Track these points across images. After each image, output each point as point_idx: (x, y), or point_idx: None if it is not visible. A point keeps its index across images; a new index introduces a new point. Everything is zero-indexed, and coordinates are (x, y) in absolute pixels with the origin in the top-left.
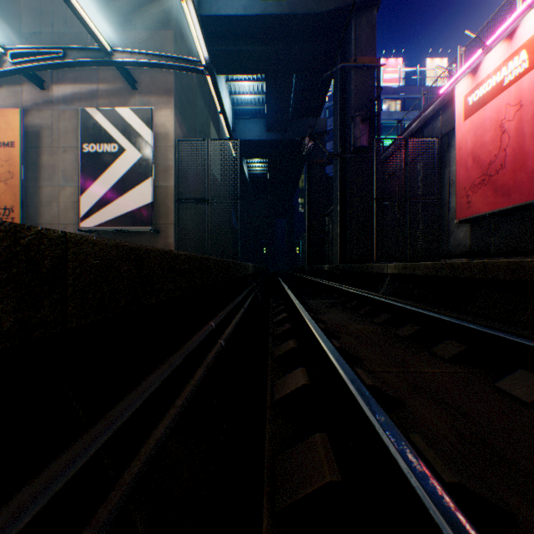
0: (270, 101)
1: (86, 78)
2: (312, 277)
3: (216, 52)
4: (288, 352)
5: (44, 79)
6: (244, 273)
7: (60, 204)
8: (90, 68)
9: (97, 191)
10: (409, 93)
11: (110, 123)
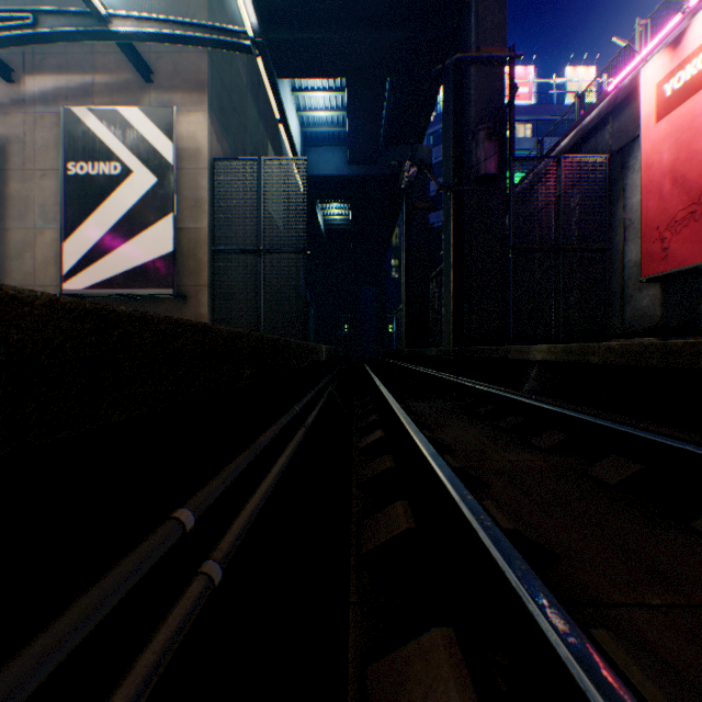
0: (354, 119)
1: (76, 65)
2: (412, 365)
3: (276, 41)
4: (394, 540)
5: (12, 67)
6: (310, 360)
7: (36, 256)
8: (76, 43)
9: (88, 234)
10: (543, 114)
11: (109, 130)
